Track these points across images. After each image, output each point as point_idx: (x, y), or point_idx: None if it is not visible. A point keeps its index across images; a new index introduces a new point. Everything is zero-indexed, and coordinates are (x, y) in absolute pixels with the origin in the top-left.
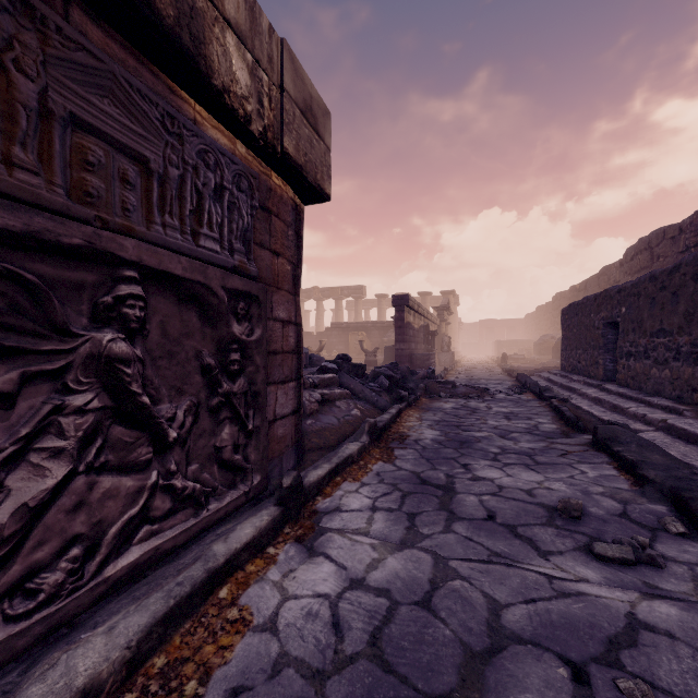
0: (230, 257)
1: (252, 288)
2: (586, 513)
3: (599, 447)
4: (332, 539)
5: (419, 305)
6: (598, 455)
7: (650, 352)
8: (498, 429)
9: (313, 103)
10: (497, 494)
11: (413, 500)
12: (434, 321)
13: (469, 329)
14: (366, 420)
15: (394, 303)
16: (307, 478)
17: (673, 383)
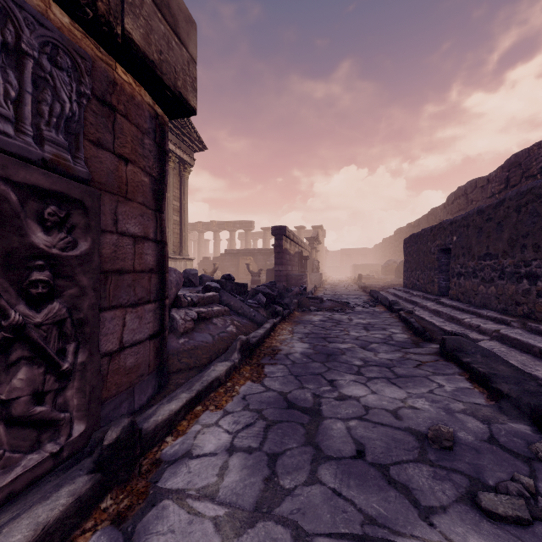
0: (36, 147)
1: (70, 189)
2: (455, 439)
3: (447, 357)
4: (164, 513)
5: (294, 235)
6: (448, 365)
7: (478, 272)
8: (359, 340)
9: (172, 1)
10: (364, 418)
11: (277, 432)
12: (306, 248)
13: (333, 256)
14: (239, 338)
15: (274, 233)
16: (154, 416)
17: (498, 298)
